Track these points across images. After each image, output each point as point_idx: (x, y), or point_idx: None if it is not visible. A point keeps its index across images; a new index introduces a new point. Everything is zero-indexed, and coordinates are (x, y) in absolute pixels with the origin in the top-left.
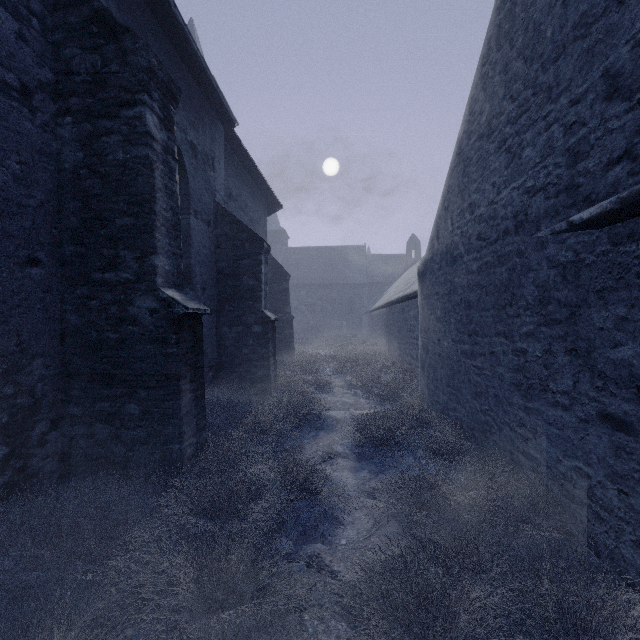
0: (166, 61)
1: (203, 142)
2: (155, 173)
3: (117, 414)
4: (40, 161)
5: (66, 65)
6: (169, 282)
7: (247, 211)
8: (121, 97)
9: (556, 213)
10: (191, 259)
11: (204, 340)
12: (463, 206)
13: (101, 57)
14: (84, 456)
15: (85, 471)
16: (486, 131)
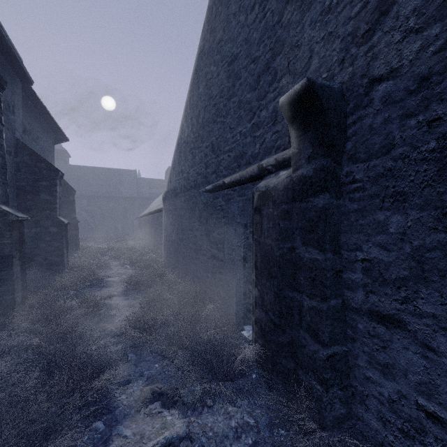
0: None
1: (5, 94)
2: None
3: None
4: None
5: None
6: (1, 201)
7: (38, 141)
8: None
9: (203, 184)
10: None
11: None
12: (179, 170)
13: None
14: None
15: None
16: (186, 141)
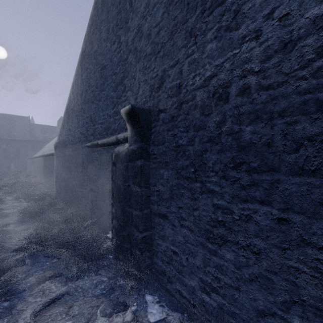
0: None
1: None
2: None
3: None
4: None
5: None
6: None
7: None
8: None
9: (85, 141)
10: None
11: None
12: (68, 128)
13: None
14: None
15: None
16: (73, 109)
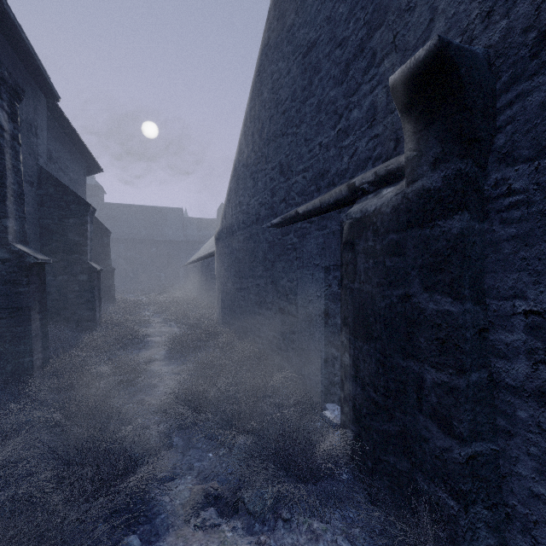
0: None
1: (27, 112)
2: (6, 156)
3: None
4: None
5: None
6: (17, 239)
7: (67, 172)
8: None
9: (268, 218)
10: None
11: None
12: (237, 202)
13: None
14: None
15: None
16: (246, 164)
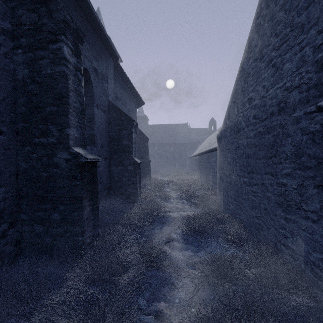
0: (80, 23)
1: (101, 68)
2: (69, 81)
3: (47, 219)
4: (3, 74)
5: (18, 20)
6: (77, 143)
7: (126, 105)
8: (49, 37)
9: (307, 101)
10: (94, 130)
11: (102, 174)
12: (244, 100)
13: (38, 15)
14: (29, 243)
15: (29, 251)
16: (259, 56)
